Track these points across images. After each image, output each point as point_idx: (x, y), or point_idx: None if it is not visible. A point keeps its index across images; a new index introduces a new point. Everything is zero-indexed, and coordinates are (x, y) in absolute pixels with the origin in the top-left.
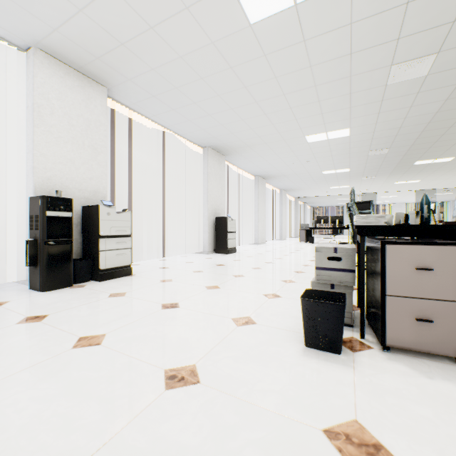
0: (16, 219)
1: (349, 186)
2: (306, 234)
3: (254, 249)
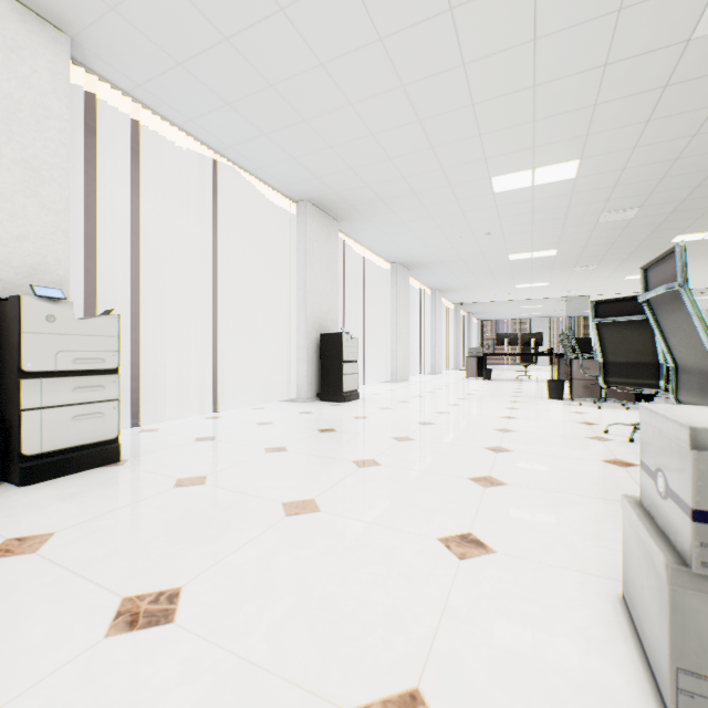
0: None
1: (548, 283)
2: (478, 365)
3: (390, 391)
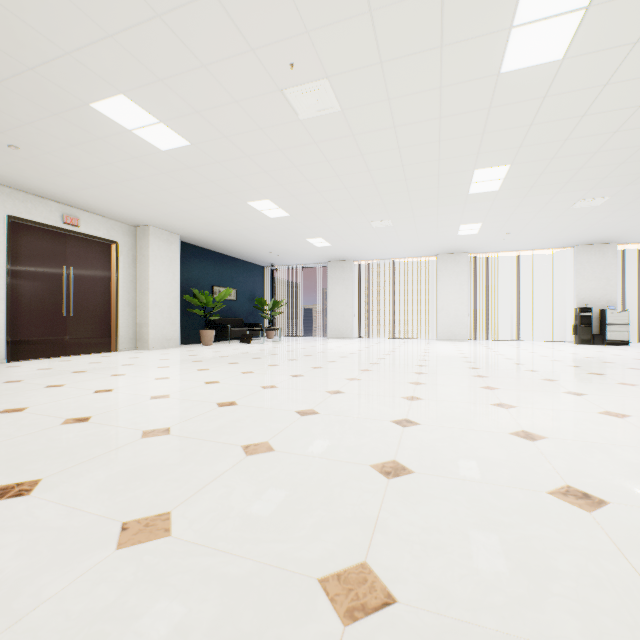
0: (569, 316)
1: None
2: None
3: None
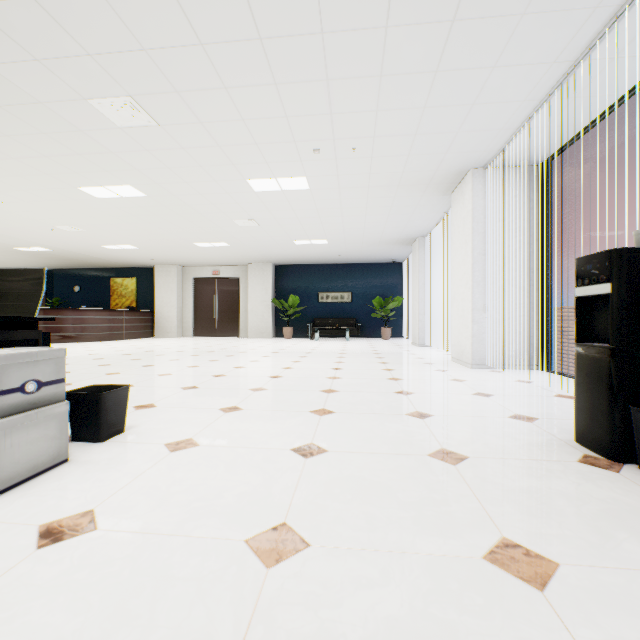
0: None
1: None
2: None
3: None
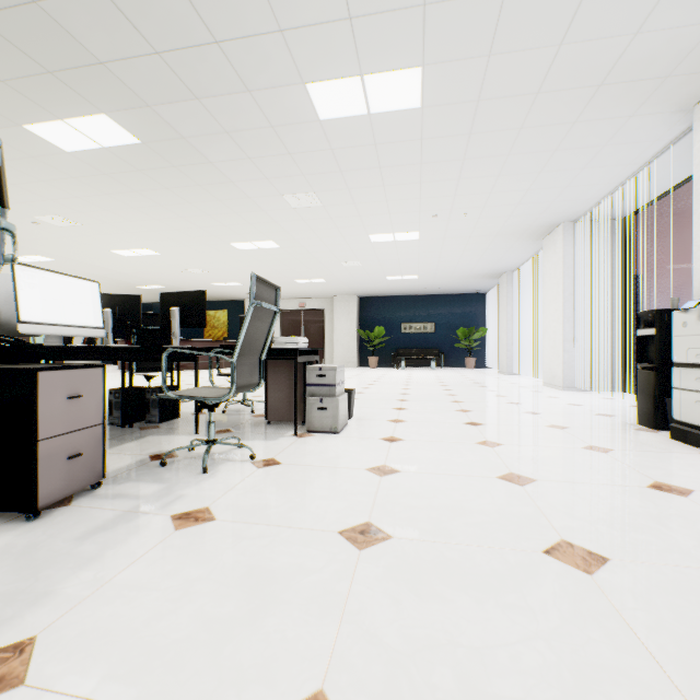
0: None
1: None
2: None
3: None
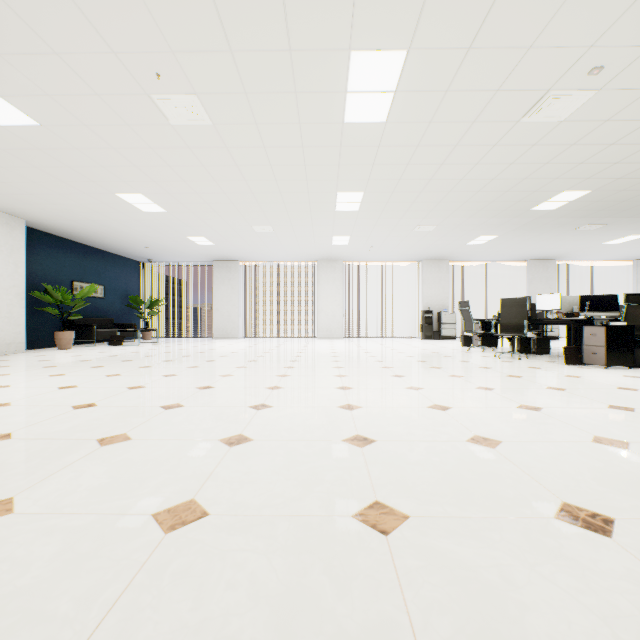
0: (418, 317)
1: None
2: None
3: None
